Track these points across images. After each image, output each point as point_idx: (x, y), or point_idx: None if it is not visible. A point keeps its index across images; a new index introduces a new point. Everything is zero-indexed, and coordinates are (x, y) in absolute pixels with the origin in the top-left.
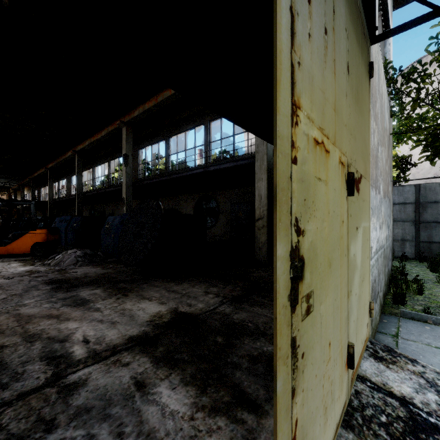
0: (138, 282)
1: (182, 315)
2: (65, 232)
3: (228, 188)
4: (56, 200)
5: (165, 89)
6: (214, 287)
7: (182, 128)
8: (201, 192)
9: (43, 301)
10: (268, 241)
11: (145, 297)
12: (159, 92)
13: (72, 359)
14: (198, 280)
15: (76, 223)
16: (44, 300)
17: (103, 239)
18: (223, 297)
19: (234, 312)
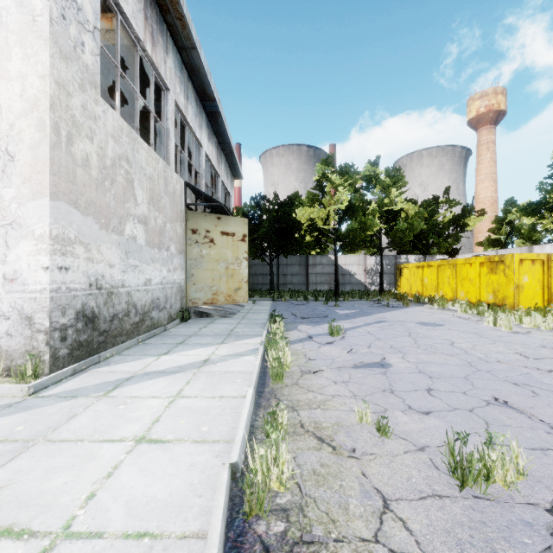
0: None
1: None
2: None
3: None
4: None
5: None
6: None
7: None
8: None
9: None
10: None
11: None
12: None
13: None
14: None
15: None
16: None
17: None
18: None
19: None
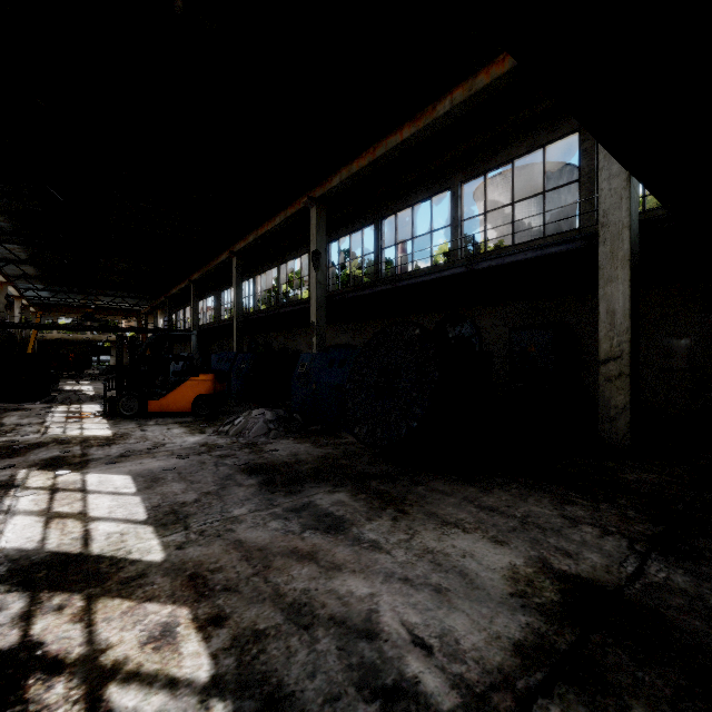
0: (402, 481)
1: (578, 583)
2: (228, 377)
3: (501, 301)
4: (202, 328)
5: (382, 135)
6: (573, 506)
7: (407, 201)
8: (443, 310)
9: (263, 513)
10: (632, 405)
11: (446, 520)
12: (370, 142)
13: (433, 707)
14: (516, 483)
15: (245, 363)
16: (262, 510)
17: (295, 391)
18: (624, 536)
19: (705, 589)
